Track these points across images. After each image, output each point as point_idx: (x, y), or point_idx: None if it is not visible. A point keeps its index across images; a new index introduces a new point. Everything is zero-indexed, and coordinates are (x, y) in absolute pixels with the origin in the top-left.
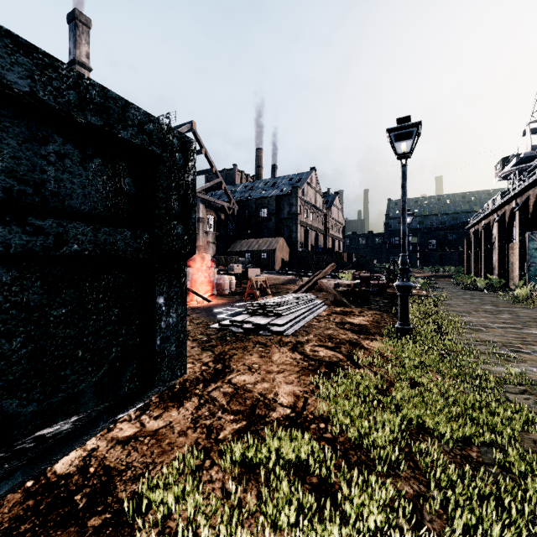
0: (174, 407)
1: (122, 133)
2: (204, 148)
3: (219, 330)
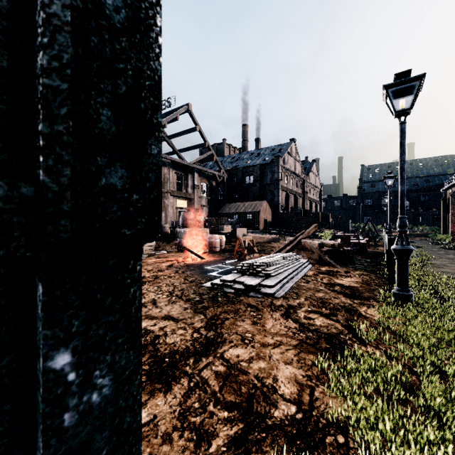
0: (160, 391)
1: None
2: (198, 126)
3: (211, 289)
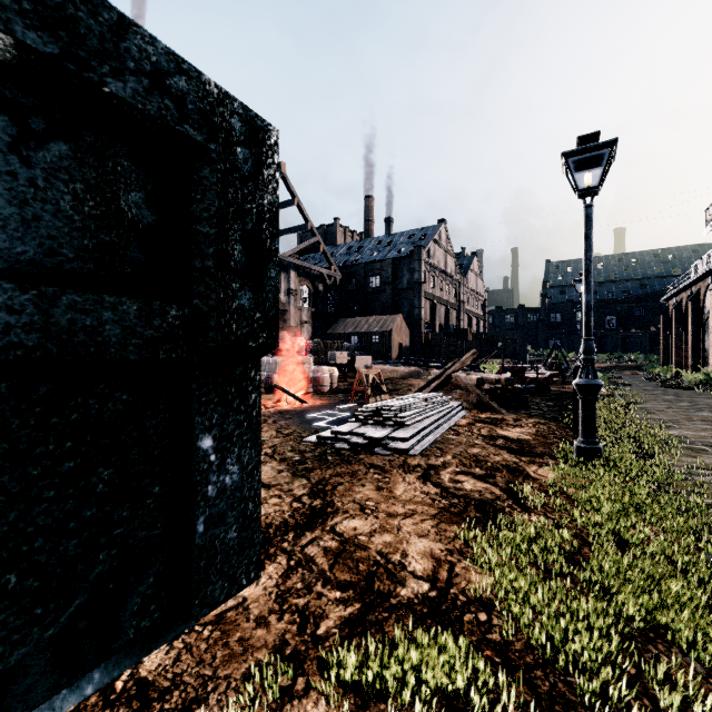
0: None
1: (110, 85)
2: (296, 198)
3: (317, 444)
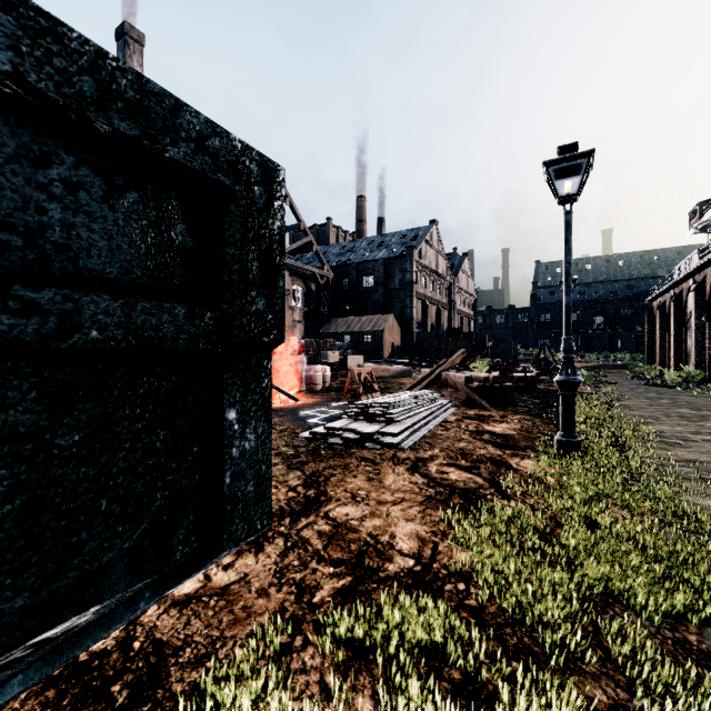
0: (250, 552)
1: (170, 151)
2: (289, 198)
3: (310, 440)
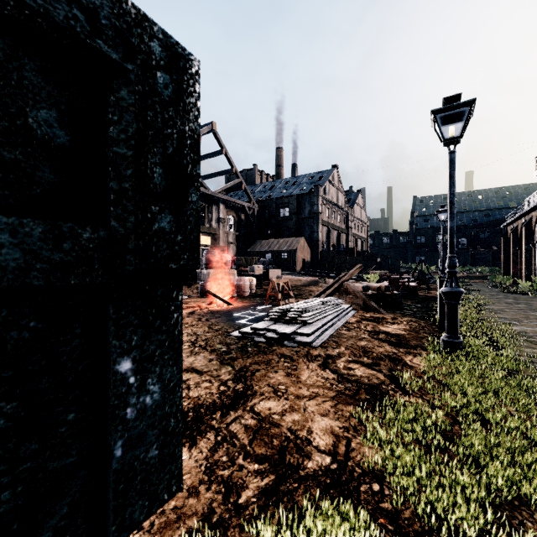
0: (185, 446)
1: None
2: (224, 149)
3: (239, 338)
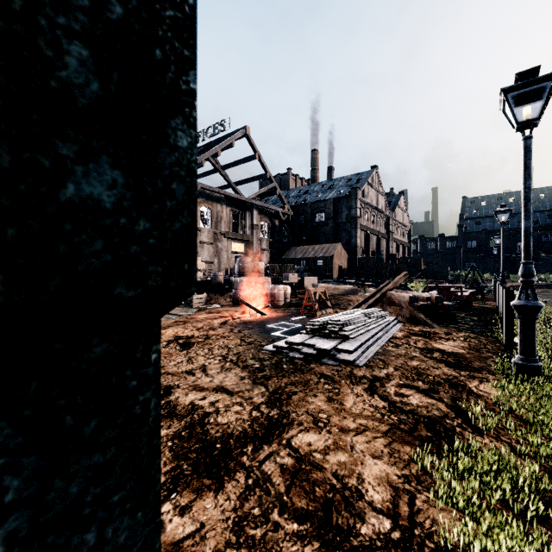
0: (210, 489)
1: None
2: (258, 153)
3: (273, 353)
